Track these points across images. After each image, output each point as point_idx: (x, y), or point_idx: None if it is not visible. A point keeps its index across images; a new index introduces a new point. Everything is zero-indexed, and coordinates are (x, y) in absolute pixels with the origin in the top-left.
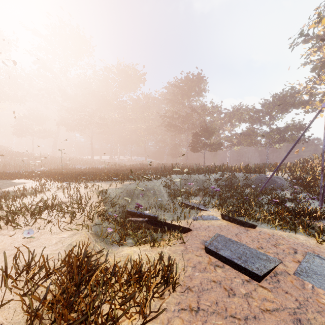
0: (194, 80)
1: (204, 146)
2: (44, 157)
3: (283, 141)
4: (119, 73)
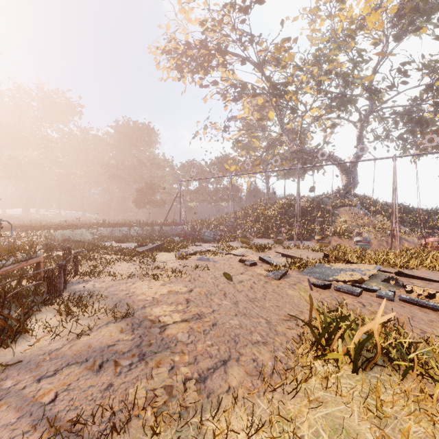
0: (143, 131)
1: (147, 203)
2: None
3: (224, 200)
4: (40, 99)
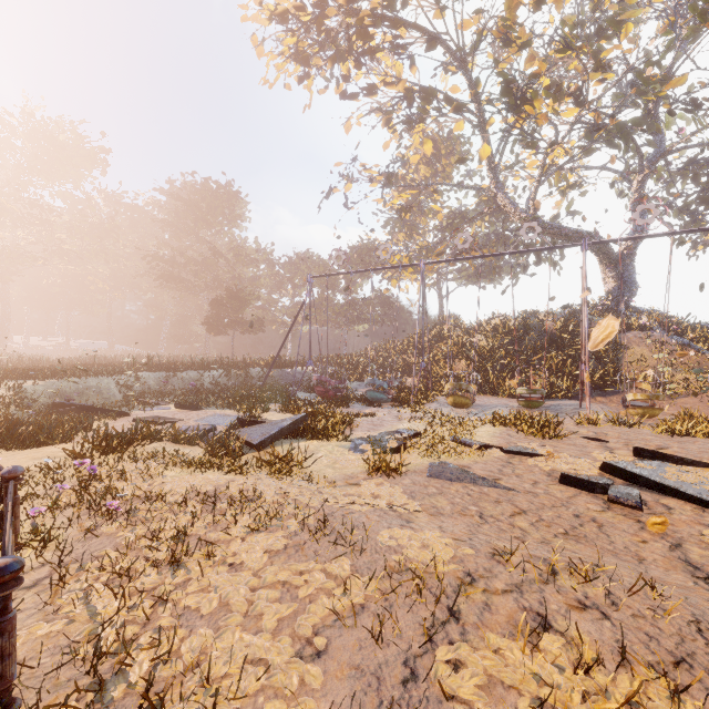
0: (221, 196)
1: (230, 325)
2: None
3: (363, 322)
4: (28, 134)
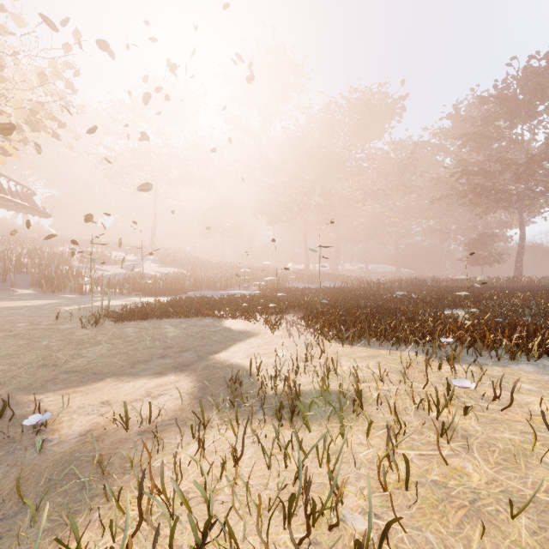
0: None
1: None
2: (241, 267)
3: None
4: (352, 108)
